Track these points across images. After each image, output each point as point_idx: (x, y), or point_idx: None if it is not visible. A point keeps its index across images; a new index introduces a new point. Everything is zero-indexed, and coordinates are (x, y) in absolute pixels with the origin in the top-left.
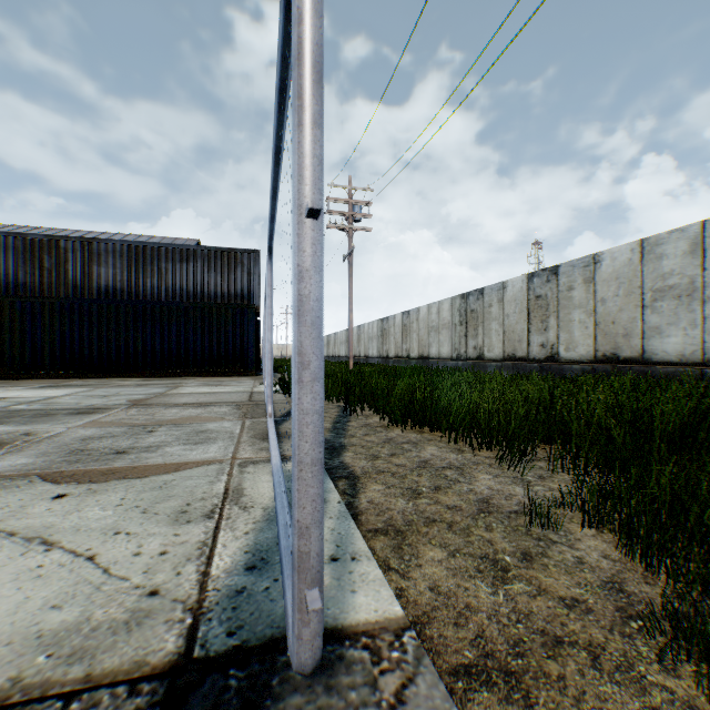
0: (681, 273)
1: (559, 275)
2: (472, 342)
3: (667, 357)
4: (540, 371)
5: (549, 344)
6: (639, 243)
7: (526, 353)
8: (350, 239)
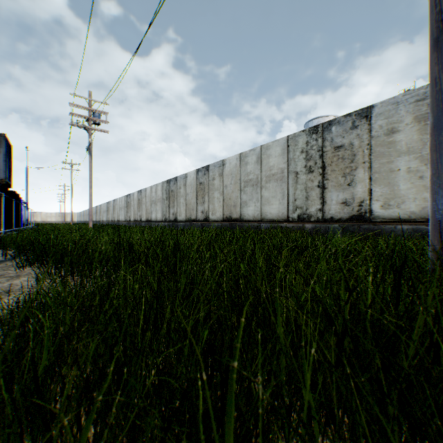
0: (254, 173)
1: (209, 171)
2: (172, 210)
3: (249, 218)
4: (201, 227)
5: (205, 211)
6: (240, 155)
7: (196, 216)
8: (90, 135)
